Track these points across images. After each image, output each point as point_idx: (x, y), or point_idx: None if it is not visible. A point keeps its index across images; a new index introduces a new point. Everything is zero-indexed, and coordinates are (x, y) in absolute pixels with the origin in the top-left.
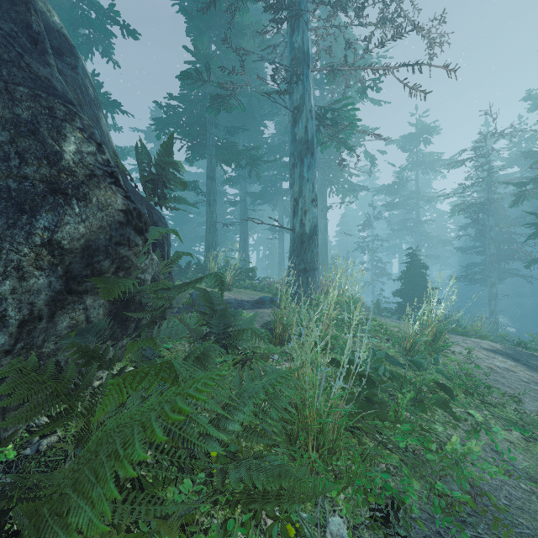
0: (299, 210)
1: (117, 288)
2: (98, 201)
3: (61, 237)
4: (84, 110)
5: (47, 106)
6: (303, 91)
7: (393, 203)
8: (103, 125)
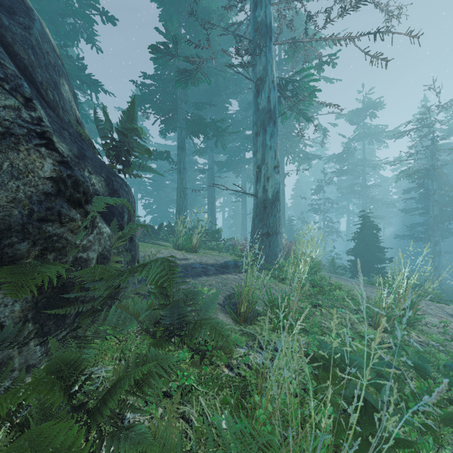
0: (262, 177)
1: (30, 282)
2: (12, 166)
3: None
4: (37, 72)
5: None
6: (265, 62)
7: (343, 170)
8: (65, 92)
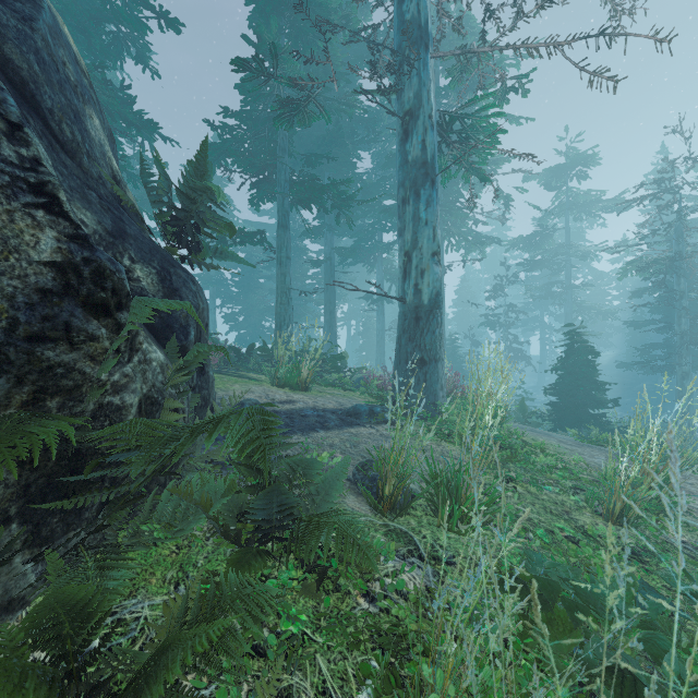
0: (413, 269)
1: (5, 452)
2: None
3: None
4: (44, 92)
5: None
6: (418, 85)
7: (535, 261)
8: (93, 129)
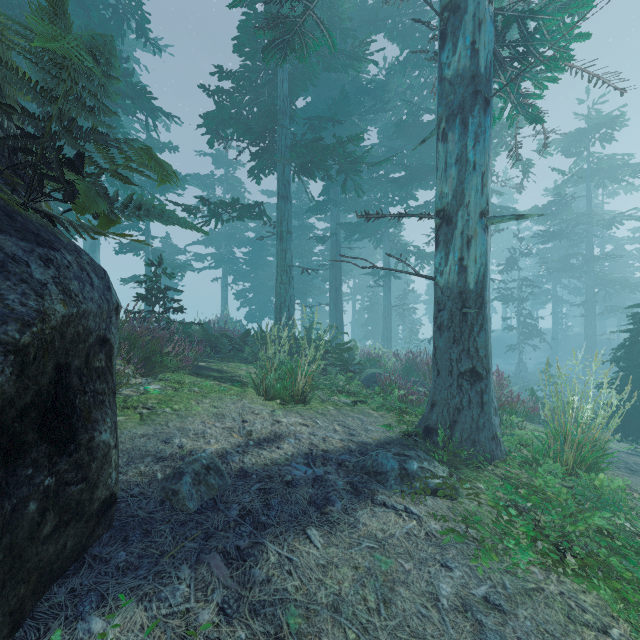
0: (458, 236)
1: None
2: None
3: None
4: None
5: None
6: None
7: (553, 232)
8: None
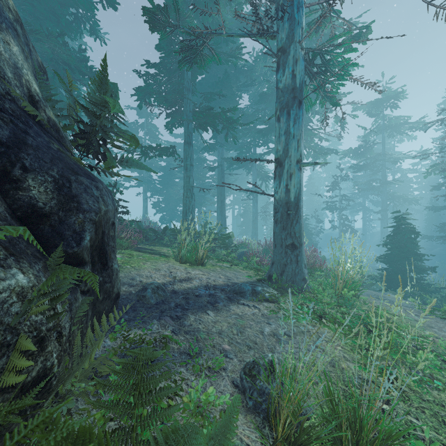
0: (285, 173)
1: None
2: None
3: None
4: None
5: None
6: (289, 27)
7: (361, 165)
8: (7, 52)
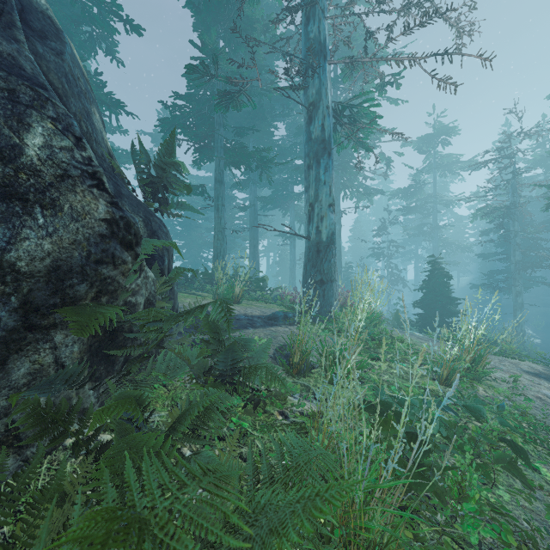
0: (315, 216)
1: (93, 321)
2: (72, 208)
3: (16, 257)
4: (71, 102)
5: (6, 87)
6: (319, 85)
7: (410, 208)
8: (96, 121)
